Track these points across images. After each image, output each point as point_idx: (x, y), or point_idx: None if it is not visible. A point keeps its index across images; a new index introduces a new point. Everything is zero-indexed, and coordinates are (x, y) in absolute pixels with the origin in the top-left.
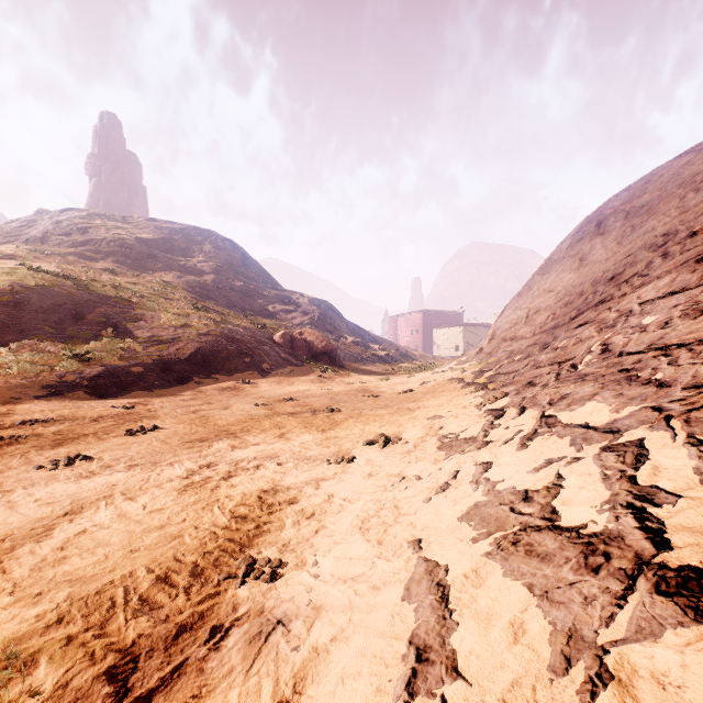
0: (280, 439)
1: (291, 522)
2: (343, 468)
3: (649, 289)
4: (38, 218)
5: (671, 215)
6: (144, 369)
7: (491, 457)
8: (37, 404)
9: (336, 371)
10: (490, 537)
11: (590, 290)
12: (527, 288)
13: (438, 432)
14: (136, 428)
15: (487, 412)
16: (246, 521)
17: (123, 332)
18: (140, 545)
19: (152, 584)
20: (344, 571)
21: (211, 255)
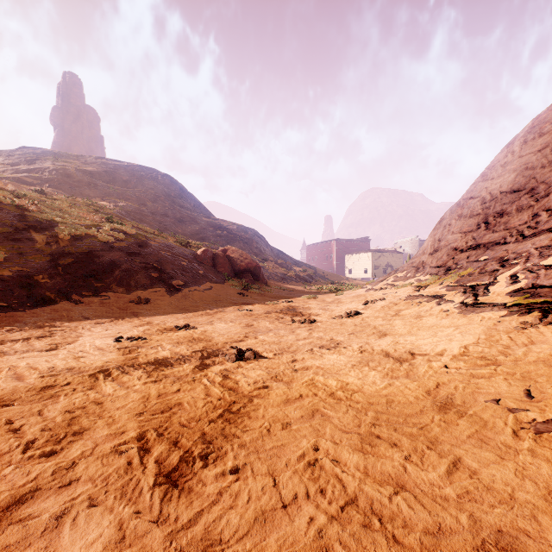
0: None
1: None
2: None
3: None
4: None
5: None
6: None
7: None
8: None
9: (259, 289)
10: None
11: None
12: (471, 196)
13: None
14: None
15: None
16: None
17: None
18: None
19: None
20: None
21: (150, 187)
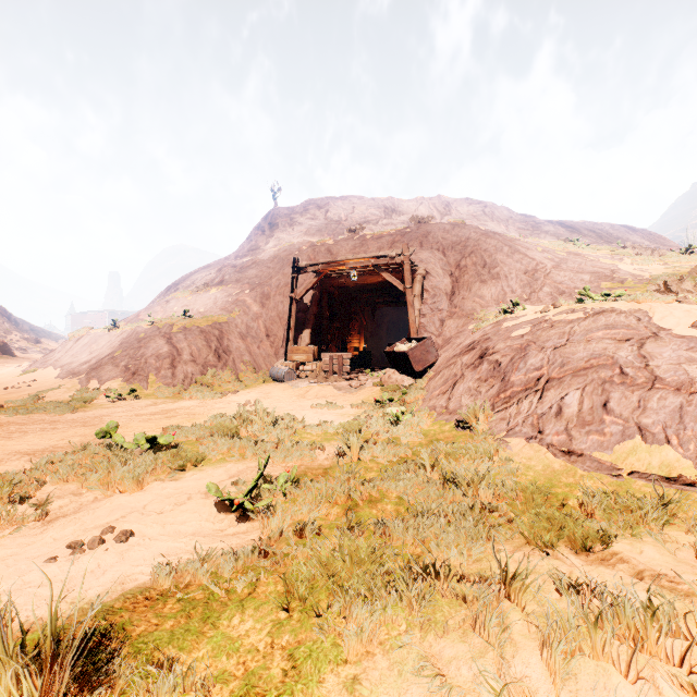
0: None
1: None
2: None
3: None
4: None
5: None
6: None
7: None
8: None
9: (8, 358)
10: None
11: None
12: None
13: None
14: None
15: None
16: None
17: None
18: None
19: None
20: None
21: None
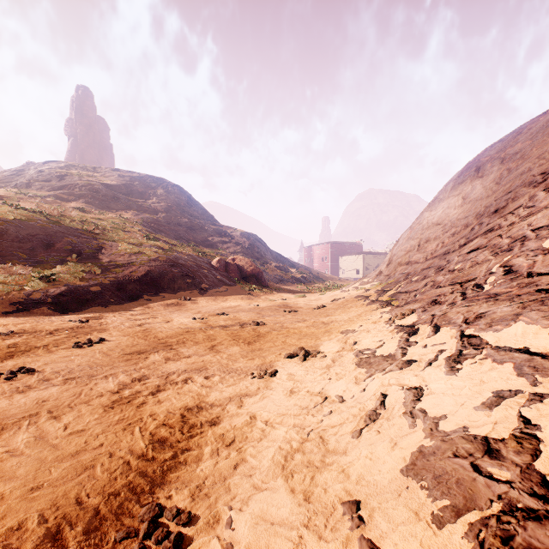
0: (210, 351)
1: (210, 451)
2: (266, 383)
3: (539, 217)
4: (26, 168)
5: (546, 158)
6: (101, 288)
7: (419, 381)
8: (4, 319)
9: (262, 290)
10: (461, 520)
11: (475, 222)
12: (418, 222)
13: (354, 346)
14: (84, 341)
15: (397, 328)
16: (164, 447)
17: (86, 258)
18: (45, 479)
19: (35, 547)
20: (263, 545)
21: (163, 197)
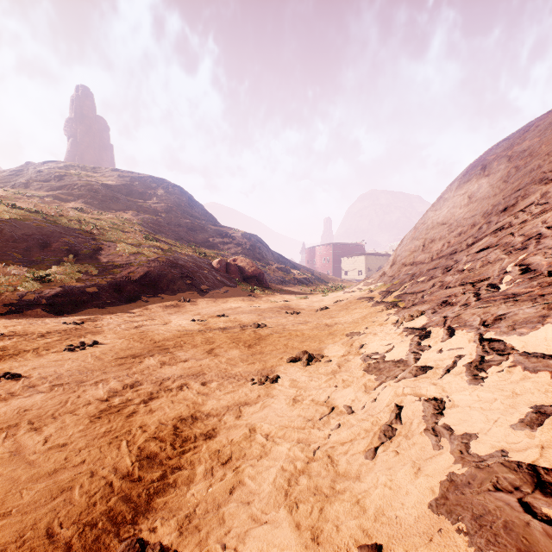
0: (209, 355)
1: (203, 470)
2: (266, 390)
3: None
4: (25, 168)
5: None
6: (98, 289)
7: (438, 390)
8: None
9: (263, 291)
10: None
11: (482, 221)
12: (422, 222)
13: (361, 350)
14: (77, 344)
15: (406, 330)
16: (152, 465)
17: (83, 258)
18: (14, 504)
19: None
20: None
21: (163, 198)
